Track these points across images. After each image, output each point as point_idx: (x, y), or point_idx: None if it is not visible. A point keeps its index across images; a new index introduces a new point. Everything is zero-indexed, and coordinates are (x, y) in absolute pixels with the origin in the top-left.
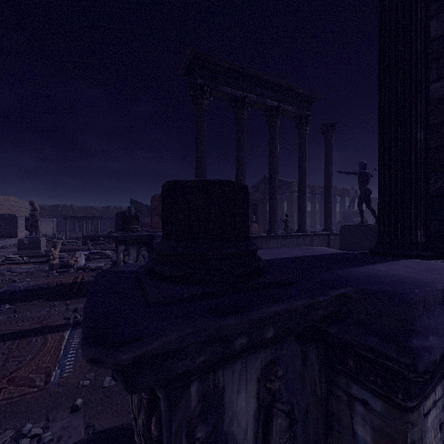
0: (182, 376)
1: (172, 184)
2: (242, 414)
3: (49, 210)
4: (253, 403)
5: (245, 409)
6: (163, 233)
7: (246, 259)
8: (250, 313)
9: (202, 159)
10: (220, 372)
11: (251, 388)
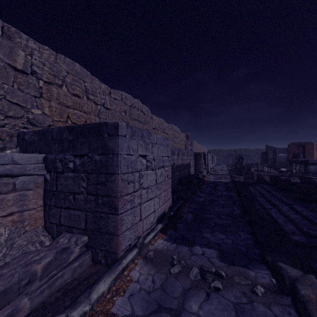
0: None
1: None
2: None
3: (212, 152)
4: None
5: None
6: None
7: None
8: None
9: None
10: None
11: None
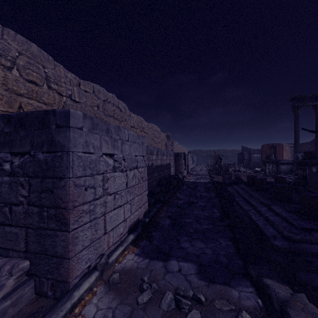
0: (308, 164)
1: (306, 151)
2: (314, 170)
3: (192, 152)
4: (315, 170)
5: (314, 170)
6: (304, 156)
7: (314, 158)
8: (314, 160)
9: (297, 133)
10: (311, 166)
11: (315, 169)
